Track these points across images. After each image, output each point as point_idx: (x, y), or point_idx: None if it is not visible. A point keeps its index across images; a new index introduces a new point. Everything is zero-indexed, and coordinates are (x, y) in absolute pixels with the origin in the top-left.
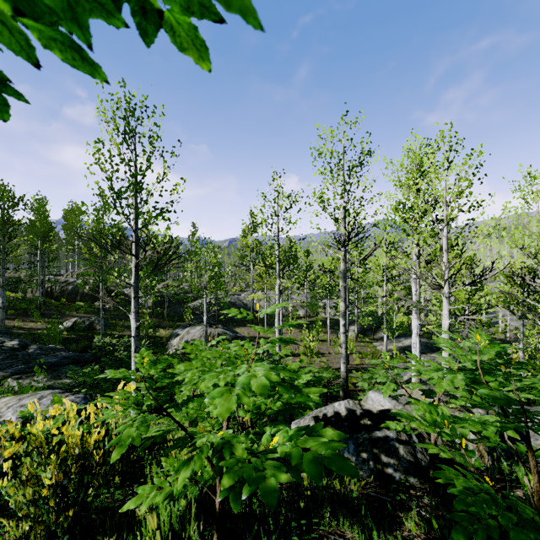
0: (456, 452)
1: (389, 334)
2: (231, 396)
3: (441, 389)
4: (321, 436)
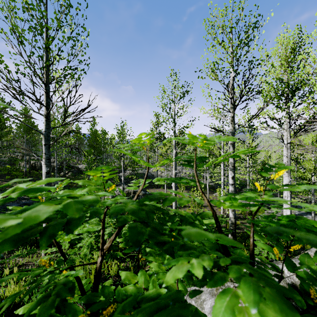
0: None
1: None
2: None
3: None
4: None
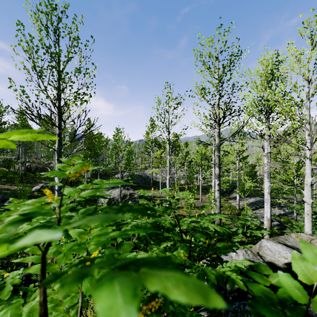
0: None
1: (241, 194)
2: None
3: None
4: None
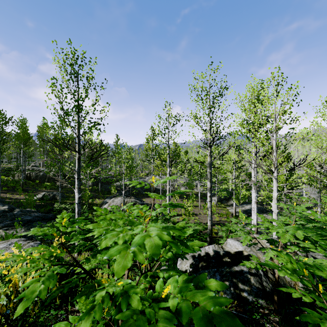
0: (313, 295)
1: (237, 202)
2: (128, 253)
3: (285, 240)
4: (207, 287)
